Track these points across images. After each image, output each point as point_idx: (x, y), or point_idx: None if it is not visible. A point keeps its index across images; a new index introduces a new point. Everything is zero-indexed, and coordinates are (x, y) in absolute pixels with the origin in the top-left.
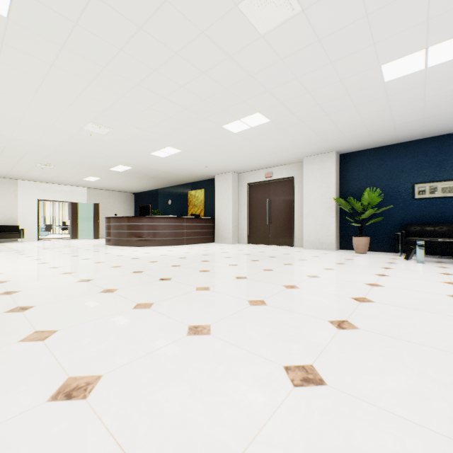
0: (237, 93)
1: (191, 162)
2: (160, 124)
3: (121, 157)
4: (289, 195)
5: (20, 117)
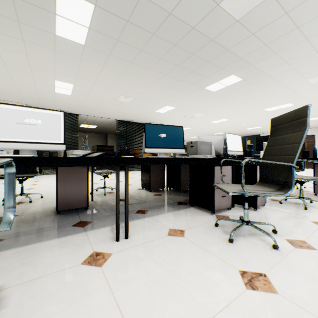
0: (315, 115)
1: (258, 130)
2: (269, 122)
3: (228, 130)
4: (311, 143)
5: (220, 124)
